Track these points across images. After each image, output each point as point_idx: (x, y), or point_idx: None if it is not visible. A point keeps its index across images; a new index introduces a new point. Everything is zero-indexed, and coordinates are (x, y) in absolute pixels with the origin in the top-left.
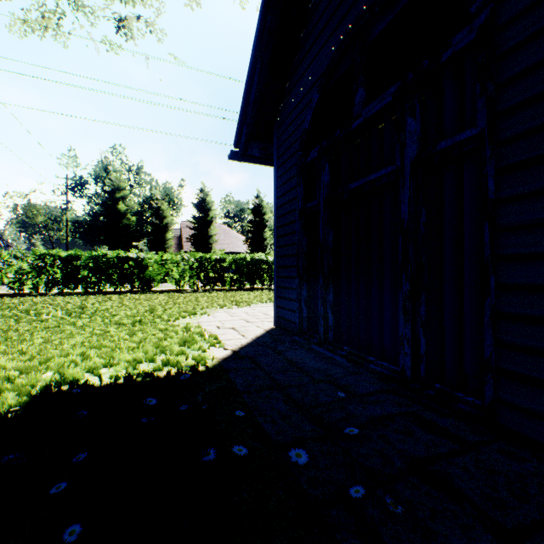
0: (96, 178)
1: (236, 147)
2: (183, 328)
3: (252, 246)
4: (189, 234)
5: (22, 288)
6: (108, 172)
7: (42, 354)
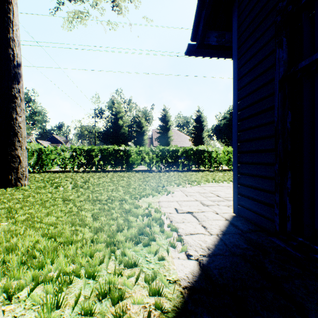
0: (108, 108)
1: (193, 40)
2: (144, 210)
3: (195, 142)
4: (156, 136)
5: (66, 167)
6: (114, 104)
7: None
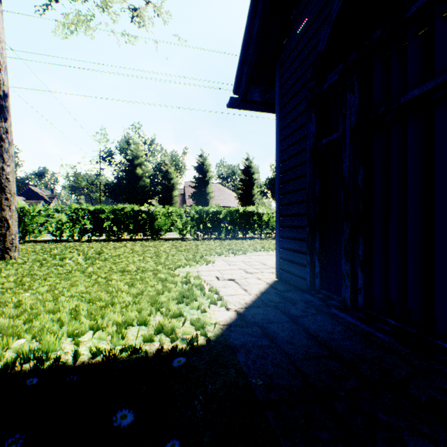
0: (120, 150)
1: (235, 93)
2: (182, 278)
3: (243, 201)
4: (190, 192)
5: (62, 235)
6: (129, 144)
7: (34, 307)
